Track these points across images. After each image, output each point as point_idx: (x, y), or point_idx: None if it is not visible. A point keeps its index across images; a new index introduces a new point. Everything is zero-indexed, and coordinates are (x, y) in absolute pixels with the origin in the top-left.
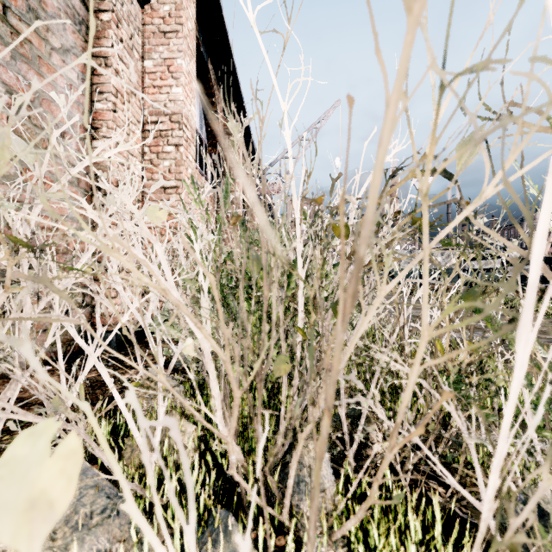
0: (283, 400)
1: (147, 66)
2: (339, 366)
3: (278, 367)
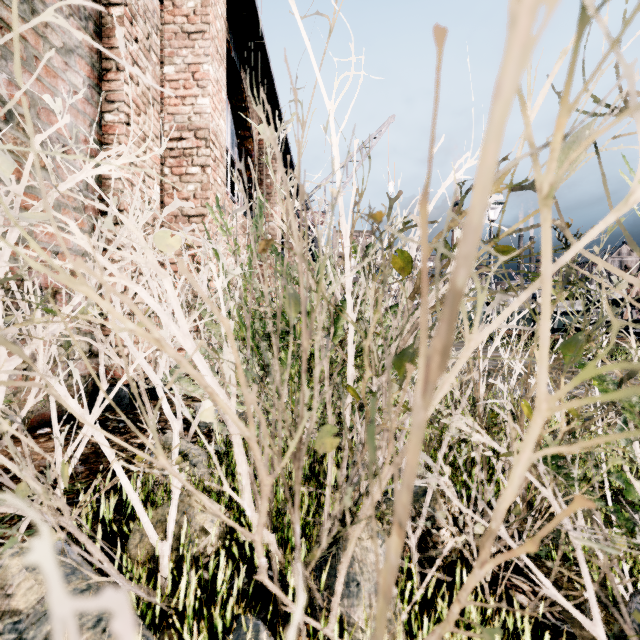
0: (328, 476)
1: (167, 73)
2: (418, 461)
3: (322, 441)
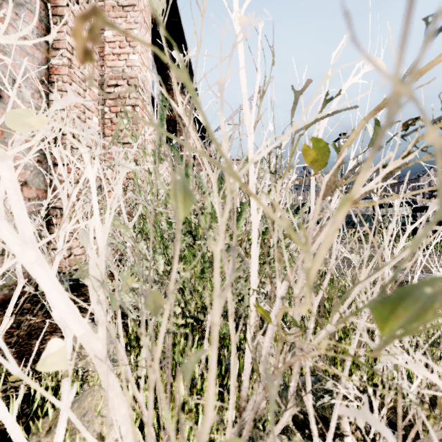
0: (231, 399)
1: (107, 36)
2: None
3: None
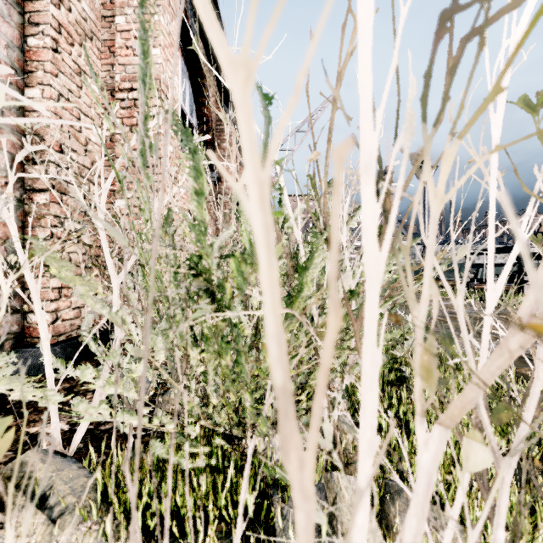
0: None
1: (118, 23)
2: None
3: None
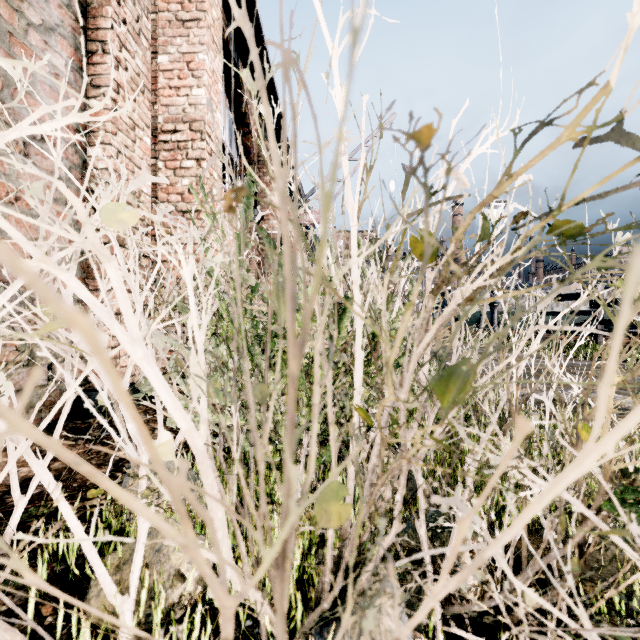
0: None
1: (161, 63)
2: None
3: (324, 508)
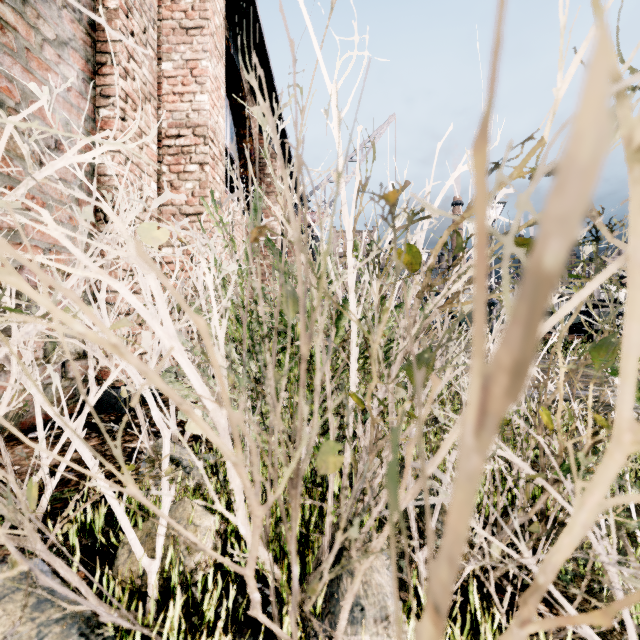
0: (330, 489)
1: (165, 69)
2: (467, 526)
3: (323, 460)
